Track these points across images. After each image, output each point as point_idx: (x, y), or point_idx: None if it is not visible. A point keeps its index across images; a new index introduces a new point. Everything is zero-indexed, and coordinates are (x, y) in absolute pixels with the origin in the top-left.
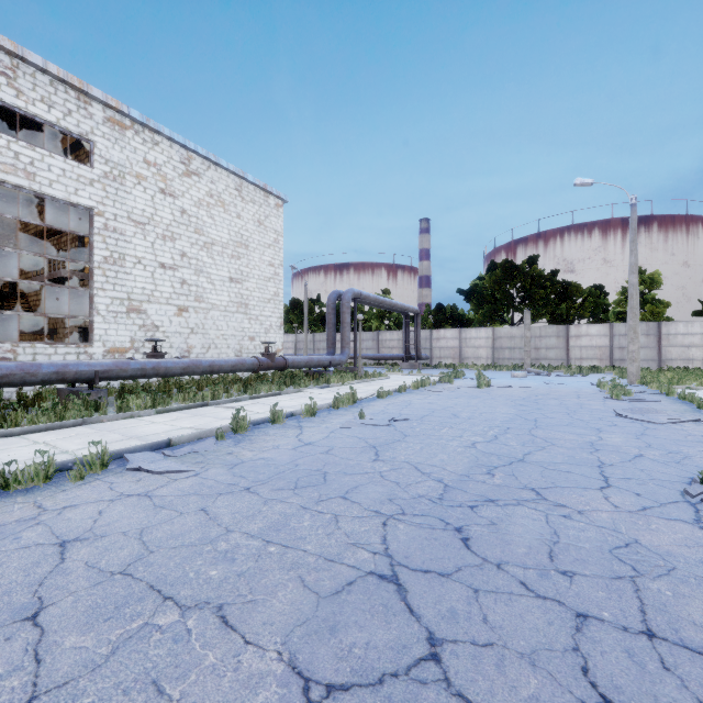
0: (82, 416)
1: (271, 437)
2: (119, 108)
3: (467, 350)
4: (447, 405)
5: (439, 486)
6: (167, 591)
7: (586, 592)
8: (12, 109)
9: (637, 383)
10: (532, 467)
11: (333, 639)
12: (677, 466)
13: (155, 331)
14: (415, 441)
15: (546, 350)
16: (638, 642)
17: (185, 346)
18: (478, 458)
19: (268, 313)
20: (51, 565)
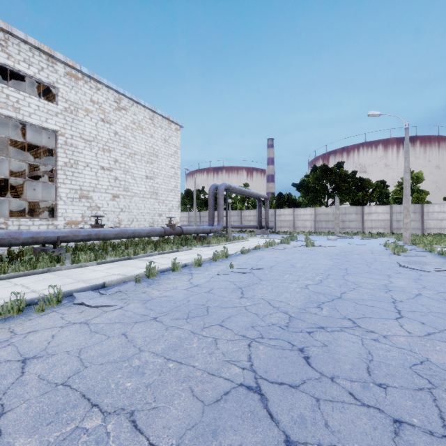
0: (48, 266)
1: (172, 281)
2: (74, 66)
3: (298, 222)
4: (287, 259)
5: (286, 316)
6: (94, 399)
7: (397, 401)
8: (5, 66)
9: (409, 244)
10: (347, 302)
11: (214, 442)
12: (445, 302)
13: (98, 210)
14: (267, 283)
15: (349, 222)
16: (443, 445)
17: (117, 220)
18: (310, 296)
19: (171, 198)
20: (13, 377)
